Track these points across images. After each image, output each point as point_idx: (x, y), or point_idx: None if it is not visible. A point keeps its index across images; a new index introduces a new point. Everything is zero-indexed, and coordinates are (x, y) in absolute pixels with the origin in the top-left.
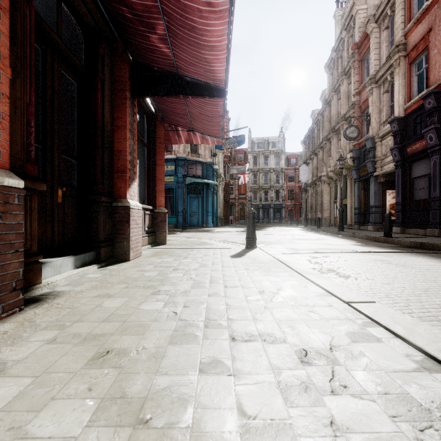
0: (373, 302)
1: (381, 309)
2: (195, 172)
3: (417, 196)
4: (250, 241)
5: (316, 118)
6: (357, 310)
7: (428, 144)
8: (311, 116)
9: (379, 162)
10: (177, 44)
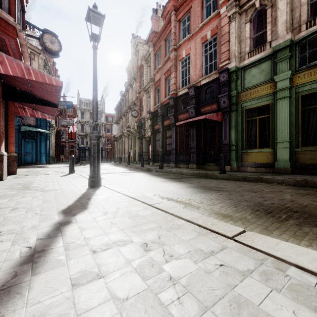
0: None
1: None
2: (29, 122)
3: (157, 148)
4: (71, 170)
5: (122, 97)
6: None
7: (159, 127)
8: (120, 94)
9: (146, 131)
10: (34, 89)
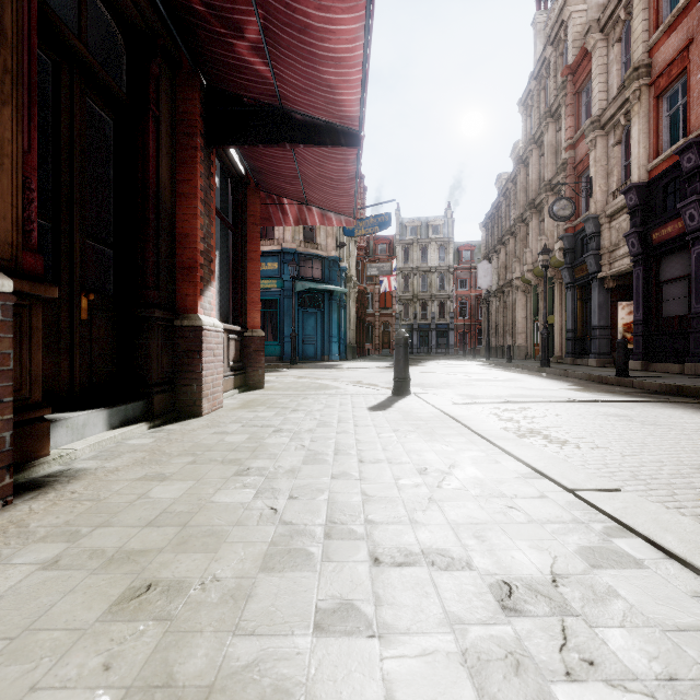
0: (617, 489)
1: (633, 503)
2: (311, 273)
3: (668, 310)
4: (400, 383)
5: (504, 187)
6: (592, 505)
7: (687, 226)
8: (495, 184)
9: (606, 257)
10: (280, 57)
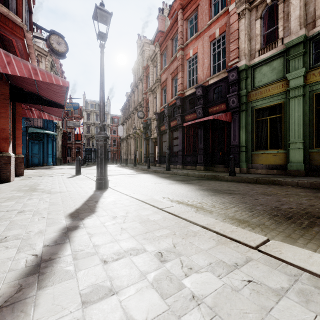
0: None
1: None
2: (36, 123)
3: (164, 149)
4: (78, 171)
5: (128, 98)
6: None
7: (165, 128)
8: (126, 95)
9: (152, 132)
10: (41, 90)
